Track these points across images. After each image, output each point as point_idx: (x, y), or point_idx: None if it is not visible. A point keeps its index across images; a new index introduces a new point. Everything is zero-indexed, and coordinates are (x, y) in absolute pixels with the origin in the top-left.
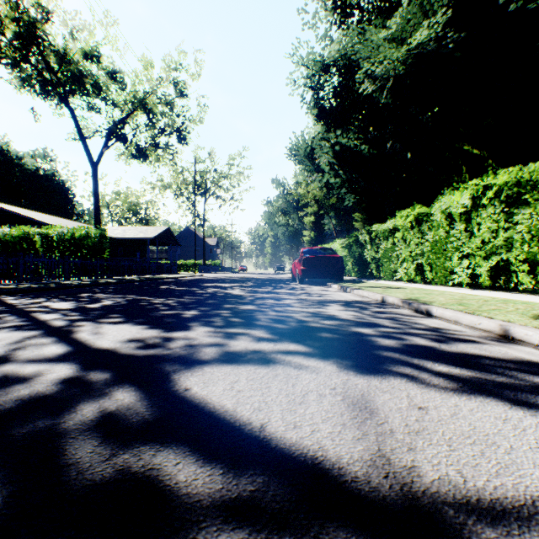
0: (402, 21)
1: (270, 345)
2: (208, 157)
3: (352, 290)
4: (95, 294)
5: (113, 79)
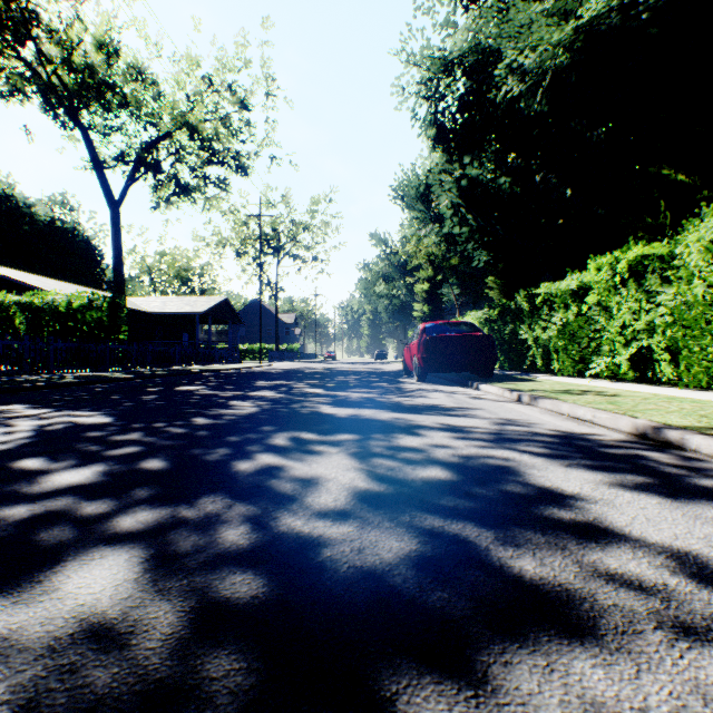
0: None
1: None
2: (282, 201)
3: (538, 400)
4: (27, 407)
5: (141, 82)
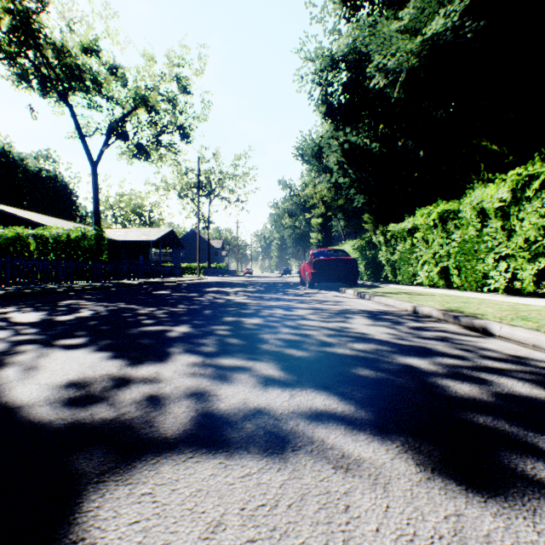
0: (416, 11)
1: (284, 397)
2: (213, 158)
3: (372, 296)
4: (79, 301)
5: (113, 75)
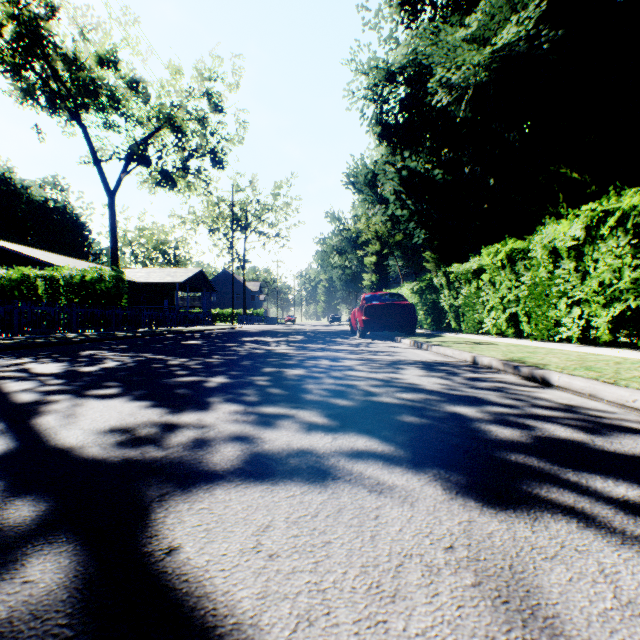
0: (485, 17)
1: (327, 439)
2: (249, 186)
3: (430, 346)
4: (100, 352)
5: (133, 90)
